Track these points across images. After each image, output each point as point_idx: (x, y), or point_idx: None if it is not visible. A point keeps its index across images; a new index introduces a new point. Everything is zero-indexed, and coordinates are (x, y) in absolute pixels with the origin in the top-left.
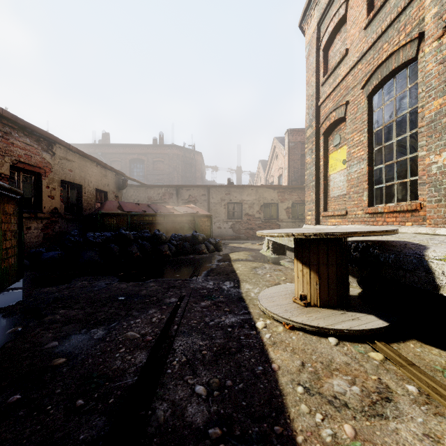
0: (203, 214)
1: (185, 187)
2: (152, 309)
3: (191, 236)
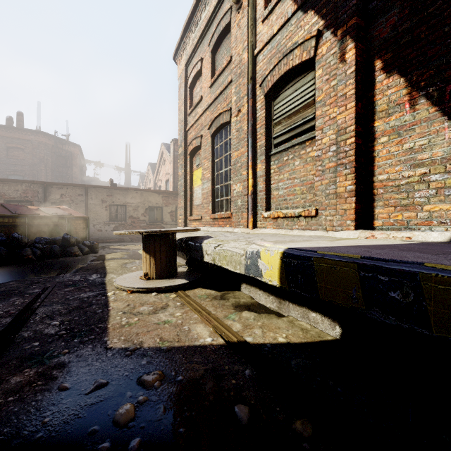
0: (77, 216)
1: (55, 185)
2: (14, 298)
3: (61, 239)
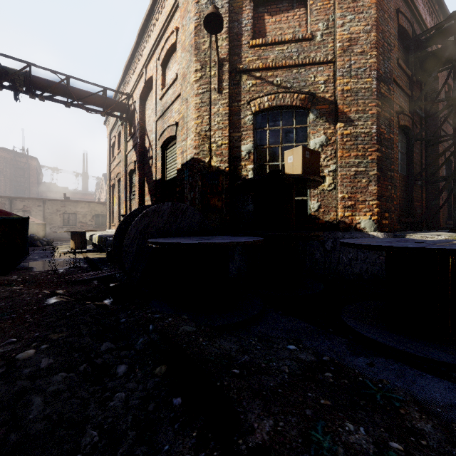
0: (38, 223)
1: (19, 199)
2: None
3: (29, 236)
